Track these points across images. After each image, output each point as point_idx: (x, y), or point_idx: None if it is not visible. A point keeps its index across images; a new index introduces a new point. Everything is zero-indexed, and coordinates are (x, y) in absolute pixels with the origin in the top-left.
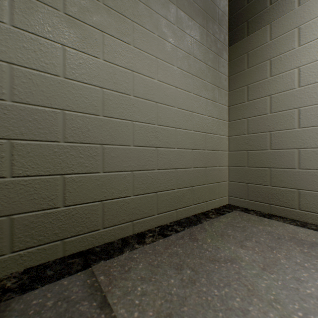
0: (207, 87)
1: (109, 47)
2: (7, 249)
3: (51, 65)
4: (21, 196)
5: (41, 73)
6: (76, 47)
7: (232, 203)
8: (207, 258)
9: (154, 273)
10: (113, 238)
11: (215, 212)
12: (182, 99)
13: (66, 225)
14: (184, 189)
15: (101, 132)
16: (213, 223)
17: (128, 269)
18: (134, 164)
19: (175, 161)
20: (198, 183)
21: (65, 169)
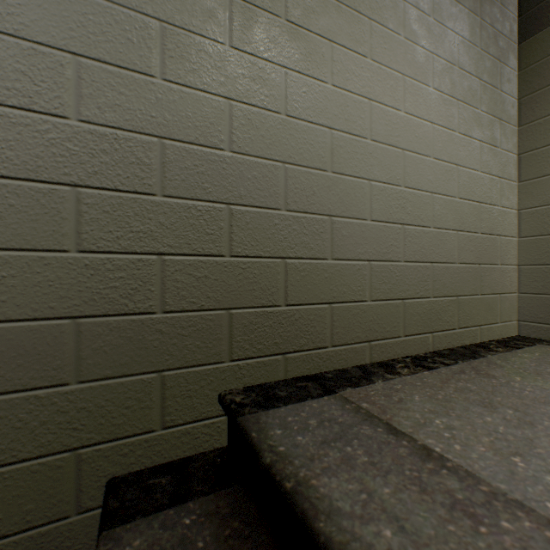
0: (481, 120)
1: (339, 64)
2: (226, 355)
3: (271, 99)
4: (240, 283)
5: (260, 111)
6: (299, 70)
7: (527, 335)
8: (532, 399)
9: (448, 407)
10: (343, 364)
11: (501, 345)
12: (441, 142)
13: (287, 333)
14: (443, 299)
15: (329, 198)
16: (509, 359)
17: (400, 400)
18: (372, 250)
19: (430, 249)
20: (465, 290)
21: (287, 250)
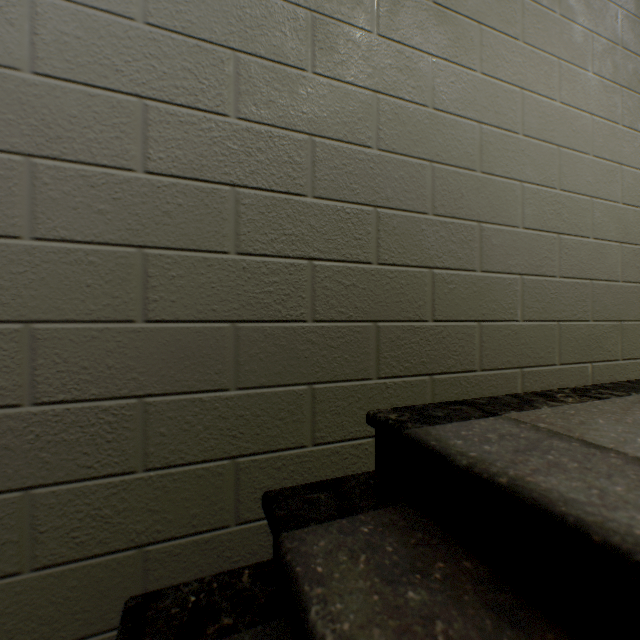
0: None
1: (488, 49)
2: (373, 371)
3: (418, 90)
4: (386, 294)
5: (407, 104)
6: (446, 57)
7: None
8: None
9: None
10: (493, 392)
11: None
12: (602, 137)
13: (434, 352)
14: (604, 324)
15: (478, 201)
16: None
17: (581, 422)
18: (524, 263)
19: (589, 264)
20: (630, 315)
21: (434, 259)
